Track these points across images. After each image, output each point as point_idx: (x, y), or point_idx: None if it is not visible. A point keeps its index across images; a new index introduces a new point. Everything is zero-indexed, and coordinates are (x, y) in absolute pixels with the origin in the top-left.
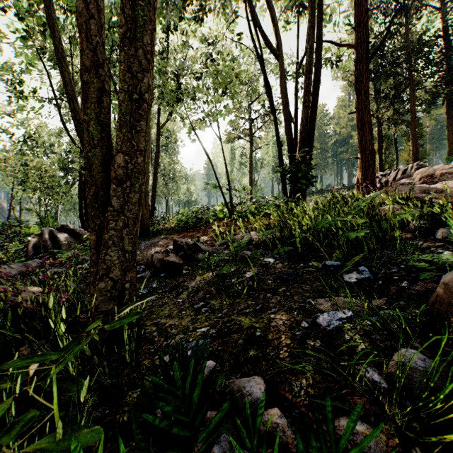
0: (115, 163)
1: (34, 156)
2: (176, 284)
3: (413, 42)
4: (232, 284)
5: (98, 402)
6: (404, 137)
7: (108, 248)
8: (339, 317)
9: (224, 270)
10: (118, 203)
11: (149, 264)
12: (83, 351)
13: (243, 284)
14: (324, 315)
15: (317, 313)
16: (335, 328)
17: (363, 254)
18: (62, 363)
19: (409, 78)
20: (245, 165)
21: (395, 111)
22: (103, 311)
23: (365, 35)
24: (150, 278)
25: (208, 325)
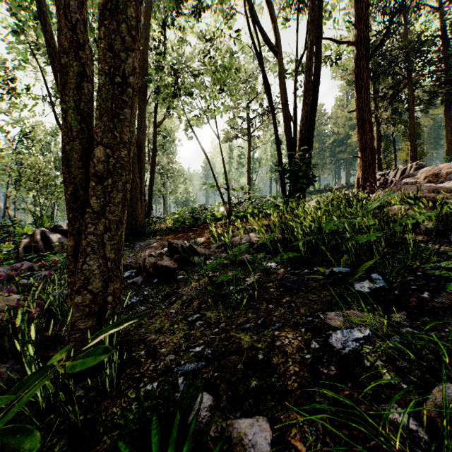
0: (94, 157)
1: (30, 155)
2: (169, 292)
3: (412, 41)
4: (230, 293)
5: (65, 448)
6: (402, 137)
7: (86, 255)
8: (355, 337)
9: (221, 279)
10: (98, 204)
11: (141, 268)
12: (58, 374)
13: (242, 292)
14: (337, 334)
15: (328, 330)
16: (352, 350)
17: (375, 260)
18: (3, 419)
19: (408, 77)
20: (243, 165)
21: (393, 110)
22: (81, 329)
23: (365, 32)
24: (142, 284)
25: (203, 344)
